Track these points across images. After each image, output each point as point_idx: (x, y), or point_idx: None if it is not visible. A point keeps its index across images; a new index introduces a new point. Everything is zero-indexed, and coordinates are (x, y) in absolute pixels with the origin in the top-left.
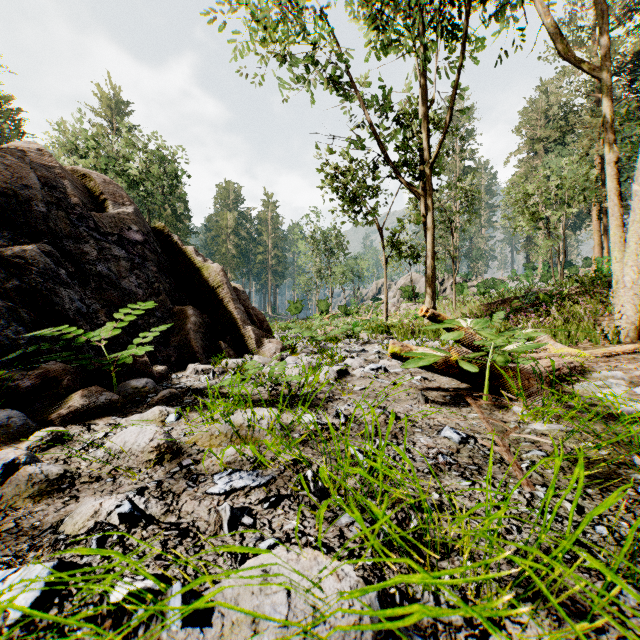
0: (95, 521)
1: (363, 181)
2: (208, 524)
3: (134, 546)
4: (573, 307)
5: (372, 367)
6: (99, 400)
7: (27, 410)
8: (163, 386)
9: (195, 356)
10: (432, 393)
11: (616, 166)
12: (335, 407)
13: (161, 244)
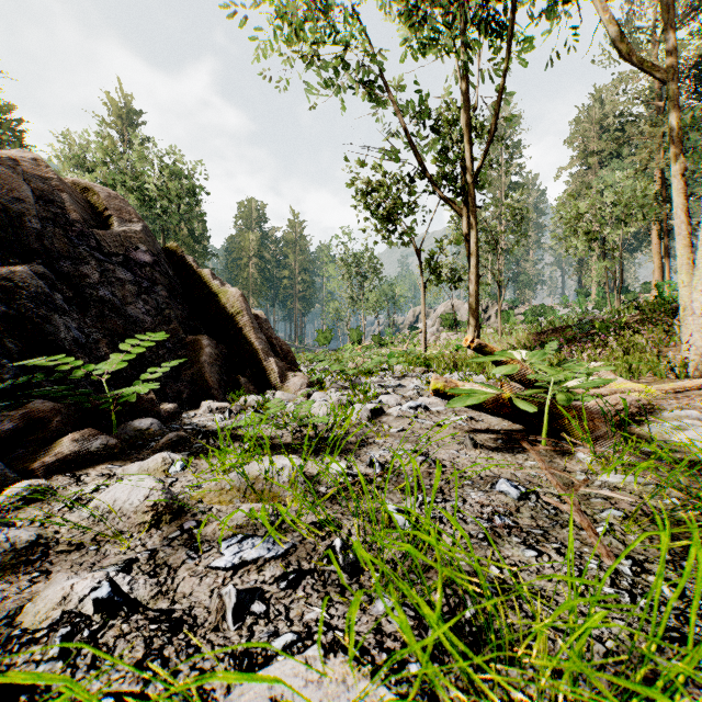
0: (62, 610)
1: (399, 197)
2: (208, 612)
3: (109, 646)
4: (633, 337)
5: (411, 405)
6: (93, 445)
7: (7, 457)
8: (171, 427)
9: (210, 392)
10: (481, 436)
11: (683, 179)
12: (369, 453)
13: (173, 266)
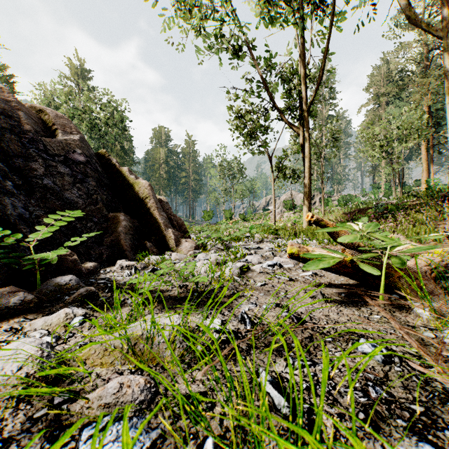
0: None
1: (257, 121)
2: None
3: None
4: (416, 214)
5: (269, 263)
6: (11, 301)
7: None
8: (88, 281)
9: (124, 253)
10: (326, 290)
11: None
12: (239, 306)
13: (103, 165)
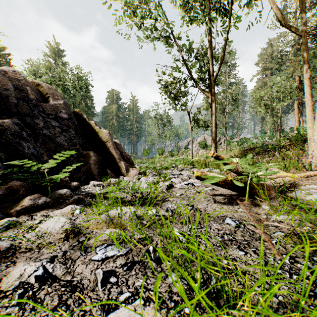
0: (20, 281)
1: (180, 88)
2: (89, 282)
3: (41, 299)
4: (286, 152)
5: (185, 183)
6: (39, 201)
7: None
8: (76, 193)
9: (94, 177)
10: (217, 197)
11: (309, 80)
12: (166, 205)
13: (77, 120)
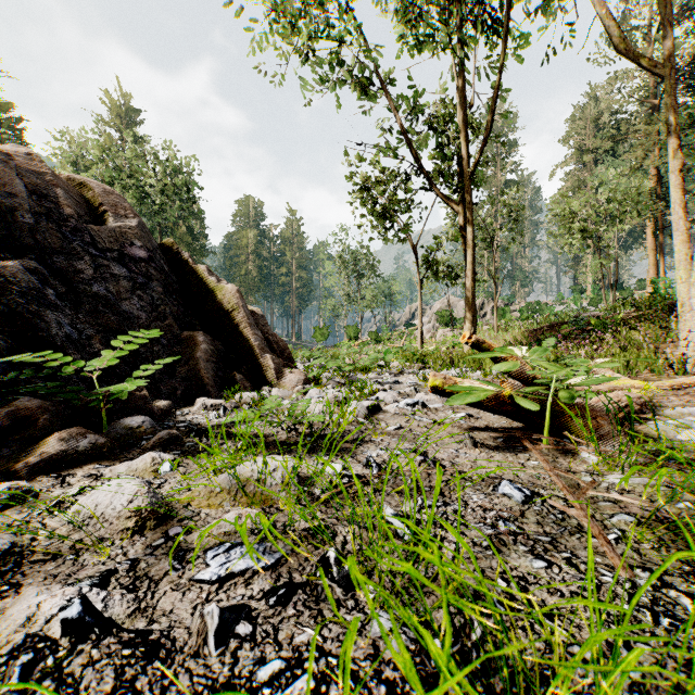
0: (26, 633)
1: (396, 194)
2: (189, 633)
3: (75, 676)
4: (630, 333)
5: (408, 402)
6: (81, 444)
7: None
8: (164, 425)
9: (205, 389)
10: (480, 434)
11: (681, 174)
12: (365, 452)
13: (170, 262)
